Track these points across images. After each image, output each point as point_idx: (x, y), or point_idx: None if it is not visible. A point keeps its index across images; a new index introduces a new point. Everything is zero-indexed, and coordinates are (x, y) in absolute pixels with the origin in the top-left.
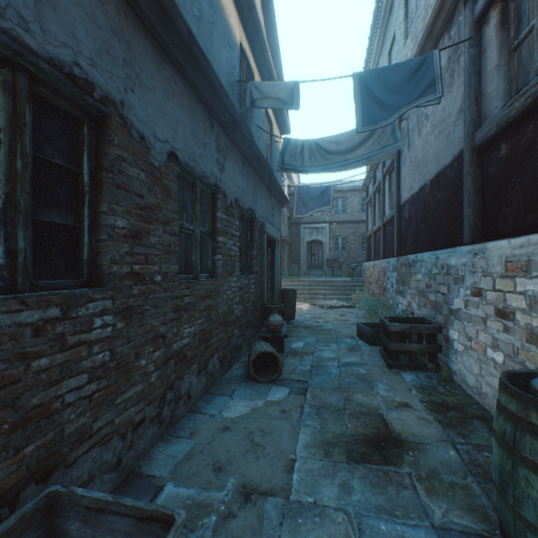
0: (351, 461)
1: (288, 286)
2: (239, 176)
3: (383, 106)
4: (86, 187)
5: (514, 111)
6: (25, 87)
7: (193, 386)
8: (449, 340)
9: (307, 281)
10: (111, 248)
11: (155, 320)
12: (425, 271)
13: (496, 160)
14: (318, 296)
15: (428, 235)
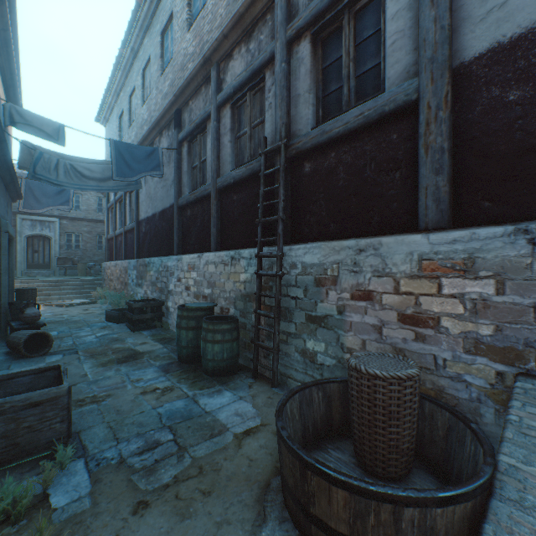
0: (119, 364)
1: None
2: None
3: (131, 168)
4: None
5: (191, 199)
6: None
7: None
8: (168, 308)
9: (34, 281)
10: None
11: None
12: (156, 270)
13: (187, 216)
14: (52, 296)
15: (158, 247)
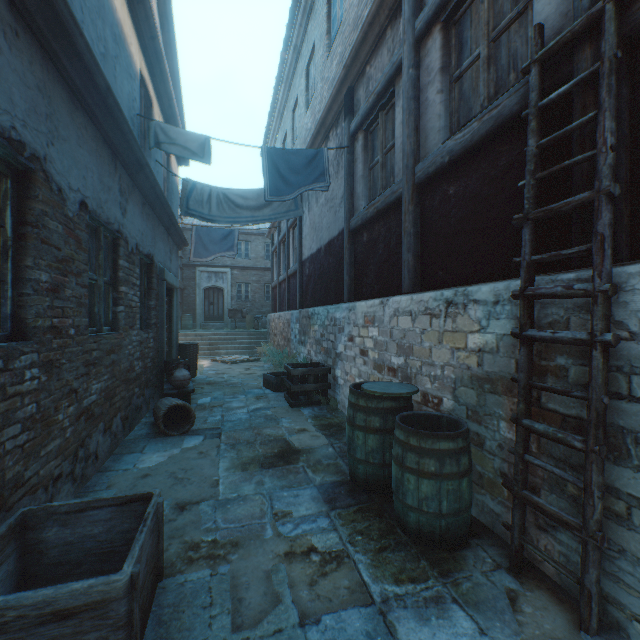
0: (264, 469)
1: (183, 341)
2: (140, 219)
3: (287, 182)
4: (9, 240)
5: (369, 214)
6: None
7: (100, 446)
8: (336, 378)
9: (206, 334)
10: (36, 302)
11: (69, 375)
12: (321, 323)
13: (362, 244)
14: (220, 351)
15: (323, 292)
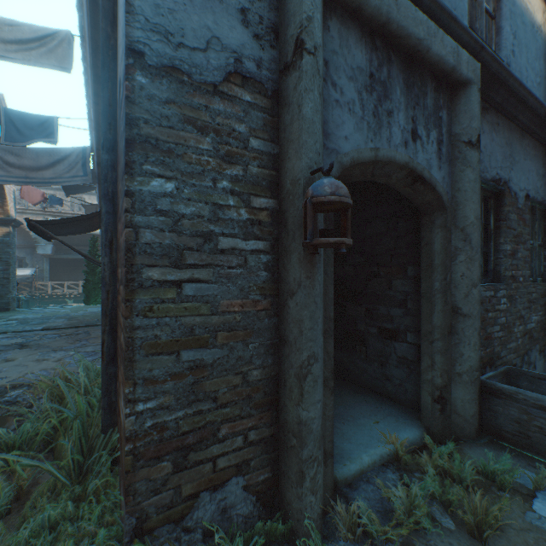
0: None
1: None
2: None
3: None
4: (491, 231)
5: None
6: (481, 195)
7: (536, 360)
8: None
9: None
10: (504, 262)
11: (519, 306)
12: None
13: None
14: None
15: None
